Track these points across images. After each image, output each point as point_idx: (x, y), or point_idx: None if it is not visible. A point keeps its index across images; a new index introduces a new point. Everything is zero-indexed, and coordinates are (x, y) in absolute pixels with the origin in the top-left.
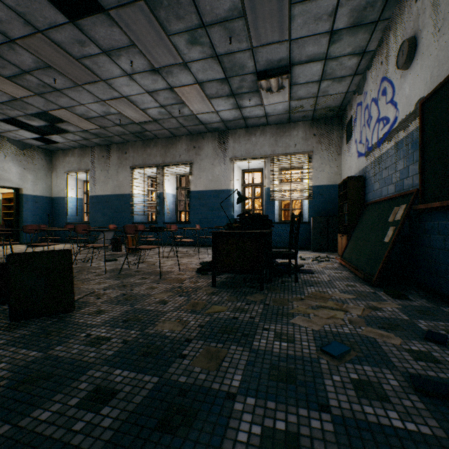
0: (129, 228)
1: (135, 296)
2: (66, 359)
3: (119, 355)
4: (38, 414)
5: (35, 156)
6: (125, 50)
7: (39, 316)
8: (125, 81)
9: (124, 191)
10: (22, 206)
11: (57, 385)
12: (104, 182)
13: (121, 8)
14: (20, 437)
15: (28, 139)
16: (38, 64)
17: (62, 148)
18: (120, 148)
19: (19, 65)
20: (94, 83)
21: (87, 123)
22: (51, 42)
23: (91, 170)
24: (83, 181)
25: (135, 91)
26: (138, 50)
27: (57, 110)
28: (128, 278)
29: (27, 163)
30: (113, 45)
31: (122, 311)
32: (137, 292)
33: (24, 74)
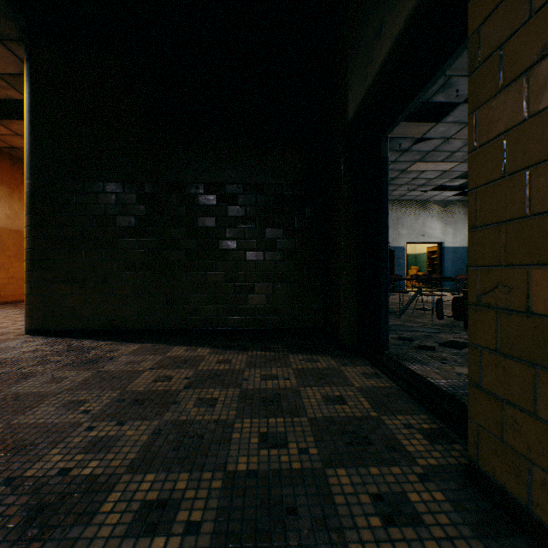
0: None
1: None
2: None
3: None
4: None
5: (453, 210)
6: None
7: None
8: None
9: None
10: (443, 258)
11: None
12: None
13: None
14: None
15: (448, 197)
16: (464, 143)
17: None
18: None
19: (450, 150)
20: None
21: None
22: None
23: None
24: None
25: None
26: None
27: None
28: None
29: (447, 219)
30: None
31: None
32: None
33: (452, 154)
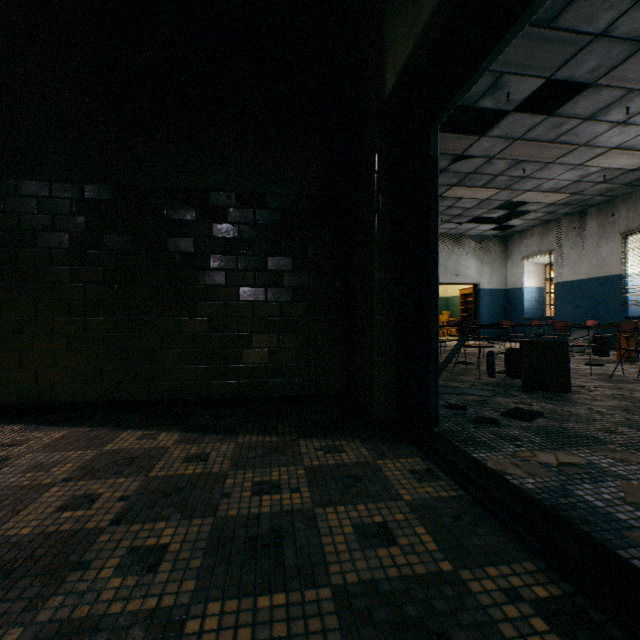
0: (623, 325)
1: (635, 398)
2: (576, 413)
3: (622, 423)
4: (570, 425)
5: (490, 246)
6: (615, 103)
7: (541, 390)
8: (615, 131)
9: (608, 272)
10: (479, 301)
11: (576, 420)
12: (574, 263)
13: (611, 71)
14: (565, 427)
15: (485, 232)
16: (509, 164)
17: (518, 230)
18: (601, 210)
19: (492, 173)
20: (568, 153)
21: (553, 195)
22: (525, 142)
23: (555, 249)
24: (543, 265)
25: (630, 135)
26: (637, 92)
27: (519, 196)
28: (622, 383)
29: (483, 256)
30: (598, 108)
31: (620, 404)
32: (637, 396)
33: (494, 178)
